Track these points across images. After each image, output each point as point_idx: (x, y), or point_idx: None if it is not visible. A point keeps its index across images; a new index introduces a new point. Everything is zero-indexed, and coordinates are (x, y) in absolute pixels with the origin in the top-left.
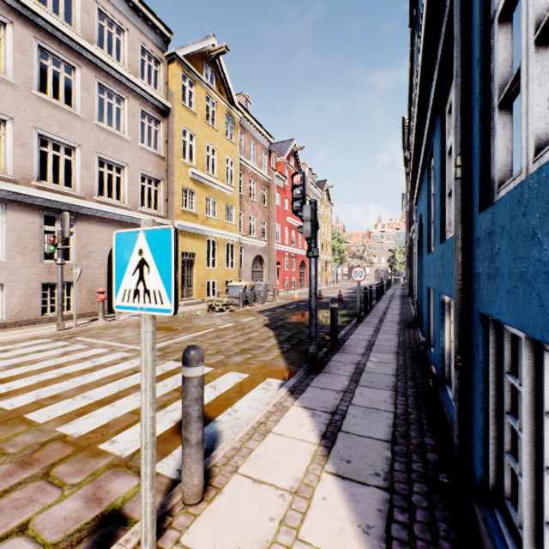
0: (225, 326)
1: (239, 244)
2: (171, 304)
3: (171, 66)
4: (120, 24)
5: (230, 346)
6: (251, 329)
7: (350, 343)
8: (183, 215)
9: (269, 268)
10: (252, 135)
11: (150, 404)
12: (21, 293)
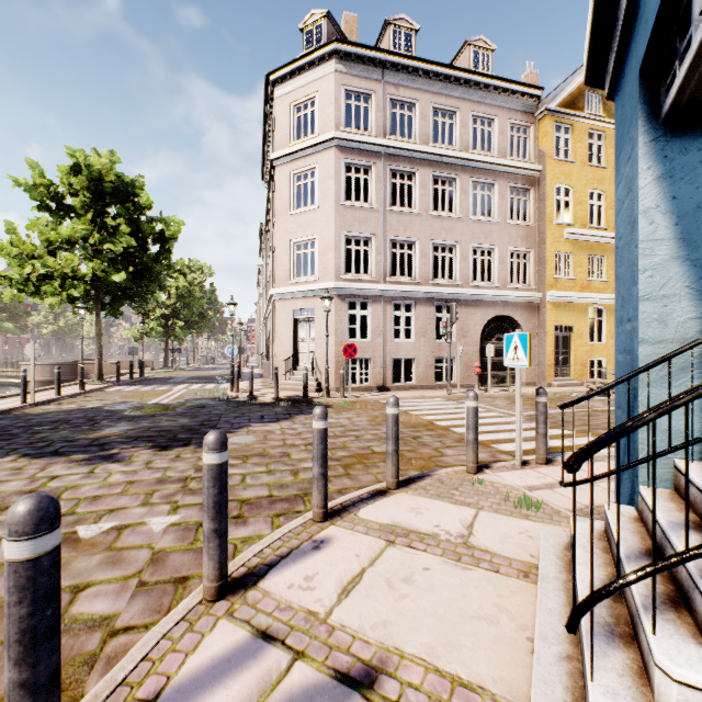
0: (602, 408)
1: None
2: (527, 363)
3: (542, 124)
4: (490, 116)
5: (599, 423)
6: None
7: None
8: (555, 285)
9: None
10: None
11: (519, 404)
12: (423, 365)
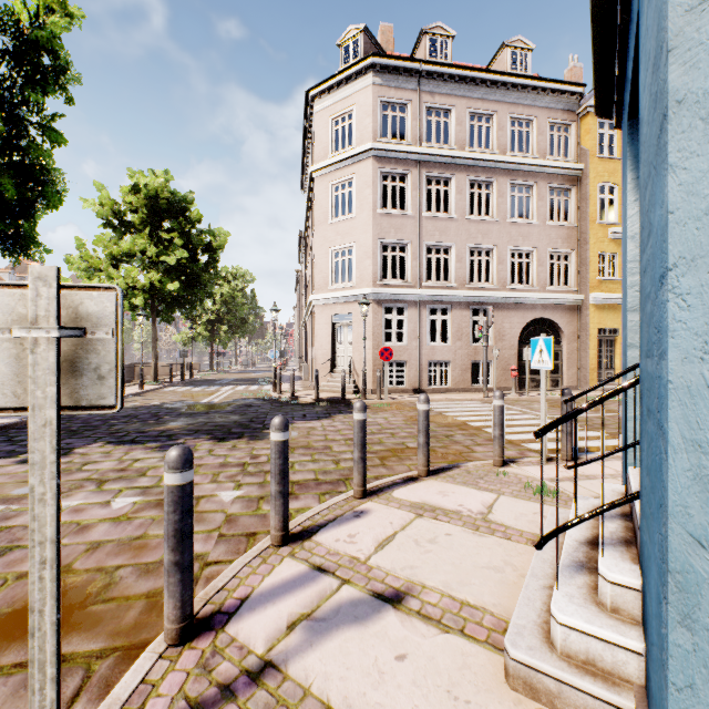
0: None
1: None
2: (551, 365)
3: (584, 122)
4: (528, 117)
5: None
6: None
7: None
8: (599, 286)
9: None
10: None
11: (544, 404)
12: (458, 368)
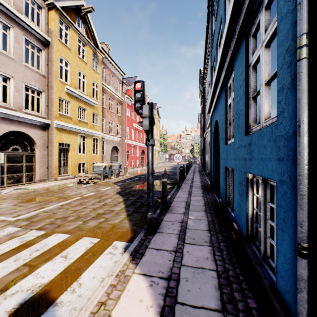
0: (88, 195)
1: (102, 139)
2: None
3: (51, 12)
4: None
5: (88, 212)
6: (107, 197)
7: (174, 205)
8: (60, 117)
9: (122, 155)
10: (111, 70)
11: None
12: None
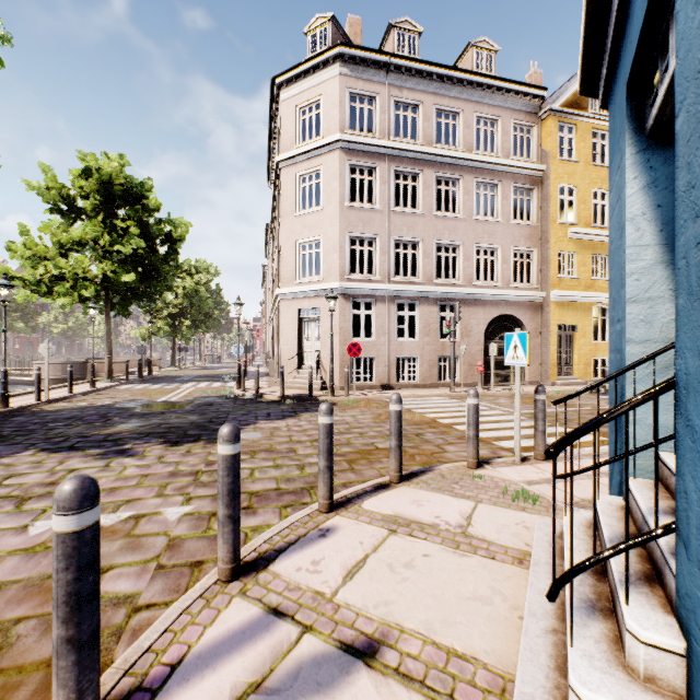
0: (605, 407)
1: None
2: (526, 362)
3: (545, 124)
4: (493, 117)
5: None
6: None
7: None
8: (559, 284)
9: None
10: None
11: (518, 402)
12: (426, 364)
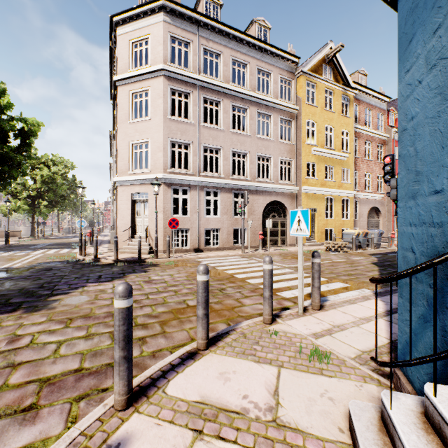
0: (338, 260)
1: (354, 199)
2: (308, 233)
3: (299, 80)
4: (268, 71)
5: (340, 271)
6: (359, 264)
7: None
8: (307, 182)
9: (386, 218)
10: (367, 103)
11: (301, 265)
12: (225, 233)
